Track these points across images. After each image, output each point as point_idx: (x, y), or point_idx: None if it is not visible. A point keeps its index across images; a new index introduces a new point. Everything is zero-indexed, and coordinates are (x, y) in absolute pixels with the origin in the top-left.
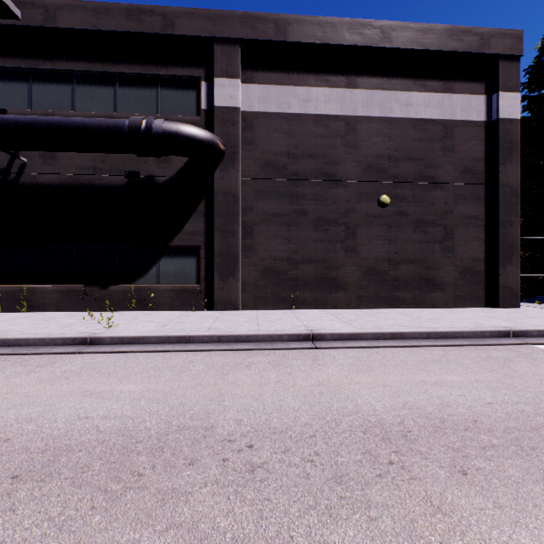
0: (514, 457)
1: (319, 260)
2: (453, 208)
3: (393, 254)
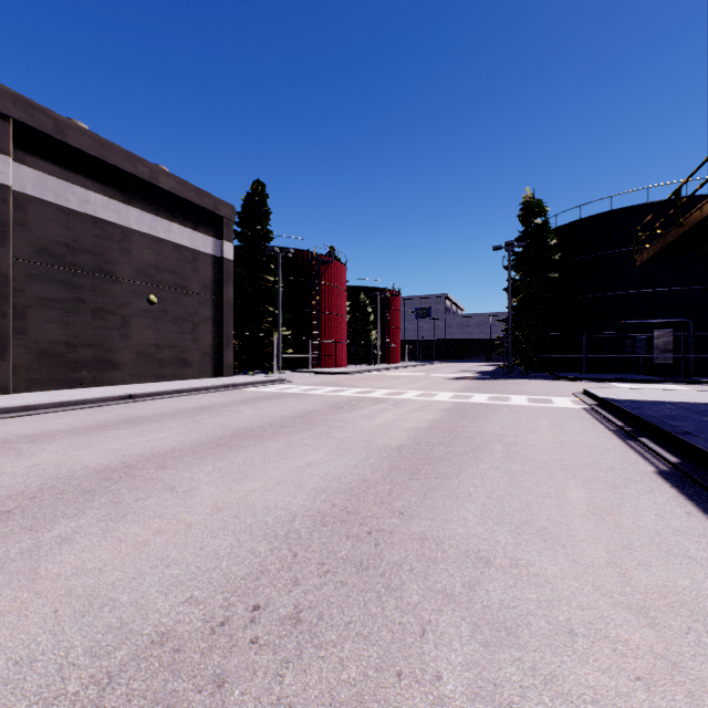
0: (235, 404)
1: (98, 344)
2: (198, 311)
3: (160, 341)
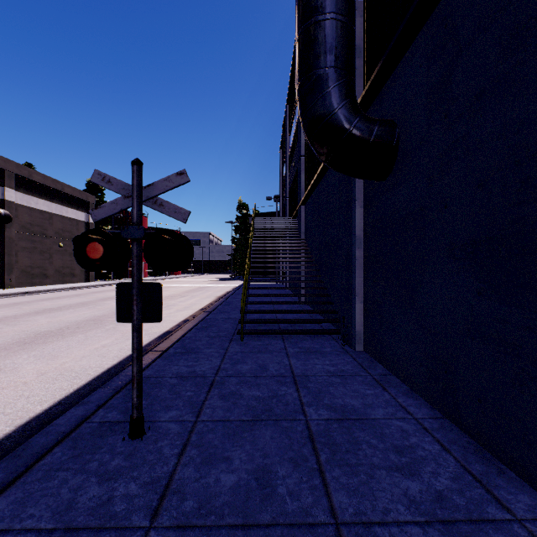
0: None
1: (41, 267)
2: None
3: (64, 265)
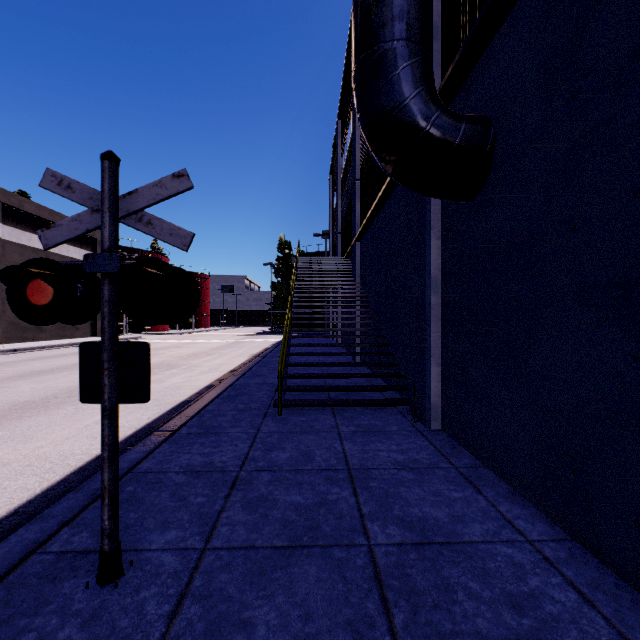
0: None
1: None
2: None
3: None
